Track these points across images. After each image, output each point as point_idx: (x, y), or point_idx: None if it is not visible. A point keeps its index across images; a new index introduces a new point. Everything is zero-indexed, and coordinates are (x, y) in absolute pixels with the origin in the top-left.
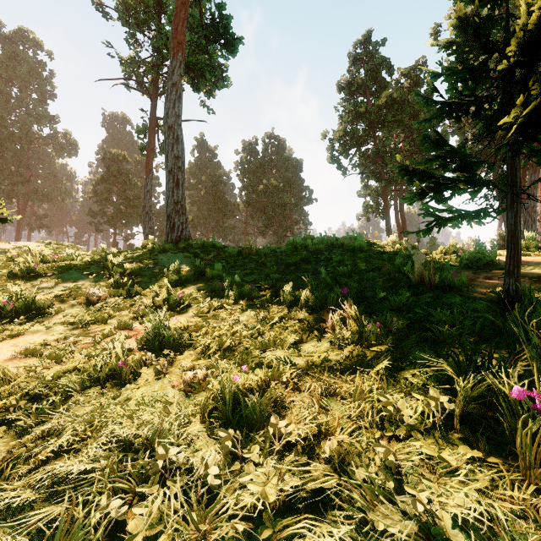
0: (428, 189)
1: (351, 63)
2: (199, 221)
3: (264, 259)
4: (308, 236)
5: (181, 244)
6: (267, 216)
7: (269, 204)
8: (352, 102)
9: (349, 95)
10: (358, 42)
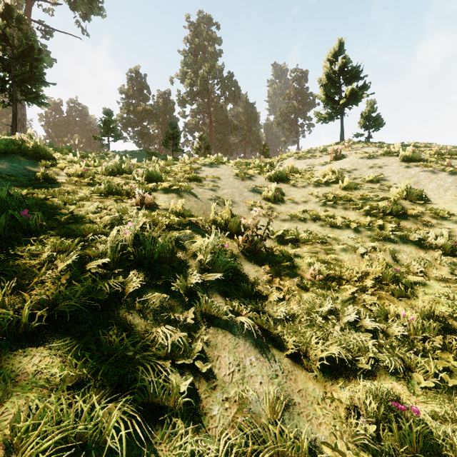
0: (94, 138)
1: (128, 80)
2: None
3: None
4: None
5: None
6: None
7: None
8: (127, 102)
9: (127, 97)
10: (132, 70)
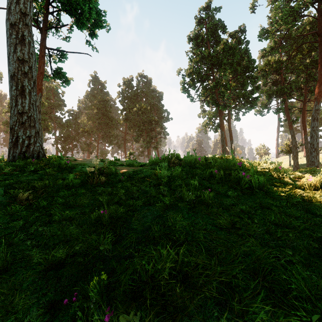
0: None
1: (197, 23)
2: (92, 131)
3: (102, 211)
4: (172, 154)
5: (8, 167)
6: (139, 129)
7: (140, 121)
8: (198, 49)
9: (195, 45)
10: (202, 8)
